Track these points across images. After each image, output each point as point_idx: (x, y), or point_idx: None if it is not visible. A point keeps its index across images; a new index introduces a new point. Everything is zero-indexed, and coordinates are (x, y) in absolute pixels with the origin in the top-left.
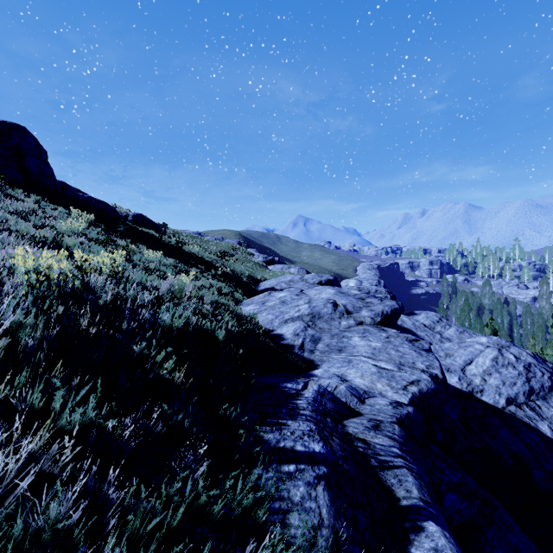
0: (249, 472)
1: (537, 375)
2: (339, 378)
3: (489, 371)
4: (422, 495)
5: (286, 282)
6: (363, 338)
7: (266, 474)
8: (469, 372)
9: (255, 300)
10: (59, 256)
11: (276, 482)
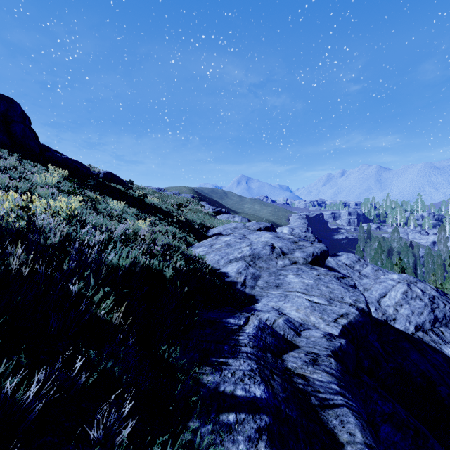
0: (184, 424)
1: (440, 306)
2: (276, 311)
3: (400, 303)
4: (366, 438)
5: (231, 228)
6: (297, 275)
7: (203, 427)
8: (384, 304)
9: (204, 243)
10: (3, 196)
11: (214, 438)
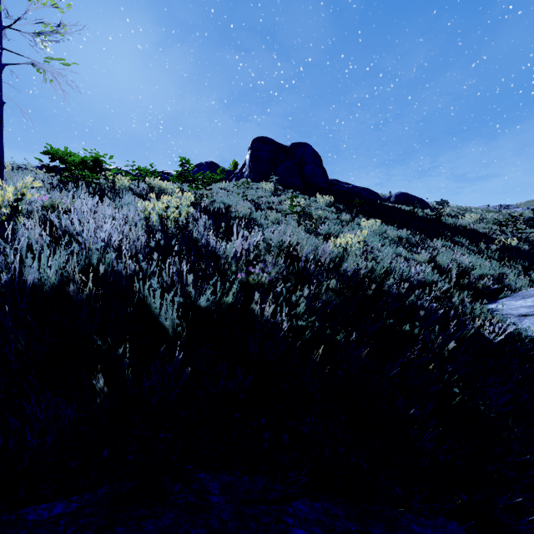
0: None
1: None
2: None
3: None
4: None
5: None
6: None
7: None
8: None
9: None
10: None
11: None
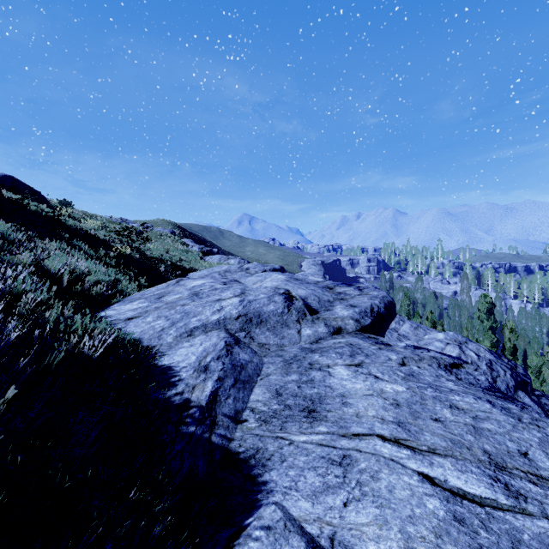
0: None
1: (501, 374)
2: None
3: None
4: None
5: (220, 272)
6: (357, 369)
7: None
8: None
9: (148, 292)
10: None
11: None
